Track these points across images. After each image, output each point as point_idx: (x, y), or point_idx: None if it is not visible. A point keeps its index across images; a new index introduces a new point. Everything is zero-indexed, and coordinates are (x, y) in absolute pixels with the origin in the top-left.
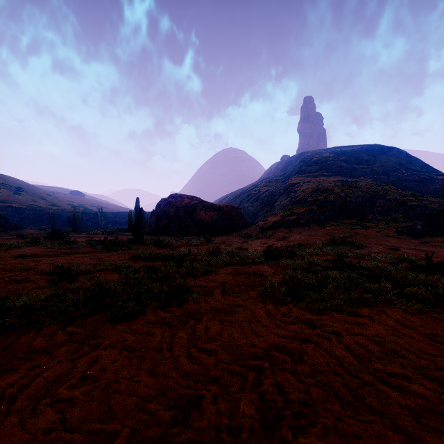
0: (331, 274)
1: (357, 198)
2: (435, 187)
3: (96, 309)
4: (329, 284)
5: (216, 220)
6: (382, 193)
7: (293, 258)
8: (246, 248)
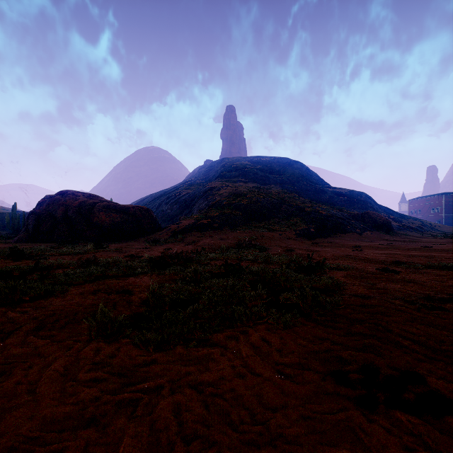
0: (215, 283)
1: (266, 203)
2: (326, 197)
3: None
4: (202, 297)
5: (120, 224)
6: (287, 200)
7: (188, 265)
8: (141, 256)
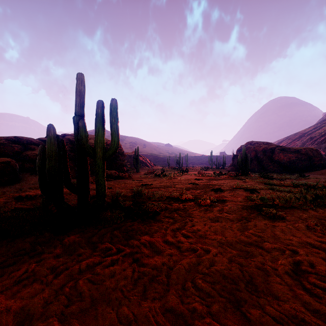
0: None
1: None
2: None
3: (316, 206)
4: None
5: (295, 161)
6: None
7: None
8: None
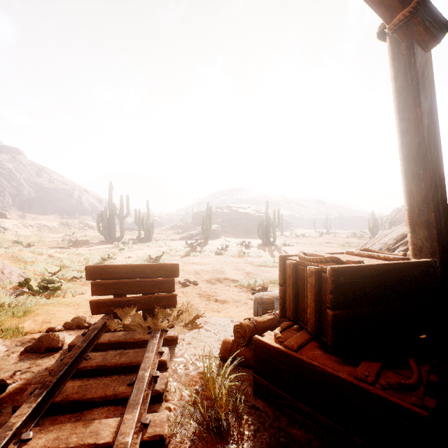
0: None
1: None
2: None
3: None
4: None
5: None
6: None
7: None
8: None
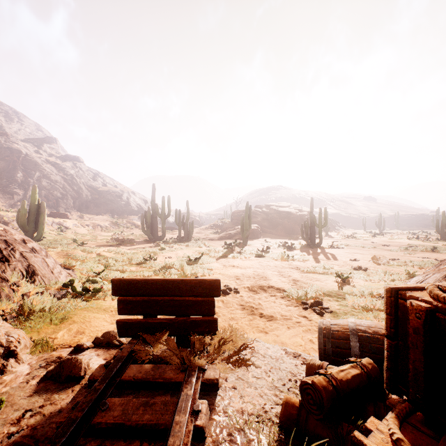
0: None
1: None
2: None
3: (432, 252)
4: None
5: None
6: None
7: None
8: None
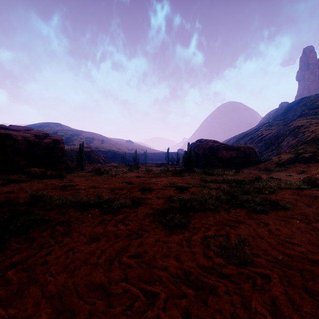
0: None
1: None
2: None
3: (231, 206)
4: None
5: (235, 157)
6: None
7: None
8: (278, 178)
